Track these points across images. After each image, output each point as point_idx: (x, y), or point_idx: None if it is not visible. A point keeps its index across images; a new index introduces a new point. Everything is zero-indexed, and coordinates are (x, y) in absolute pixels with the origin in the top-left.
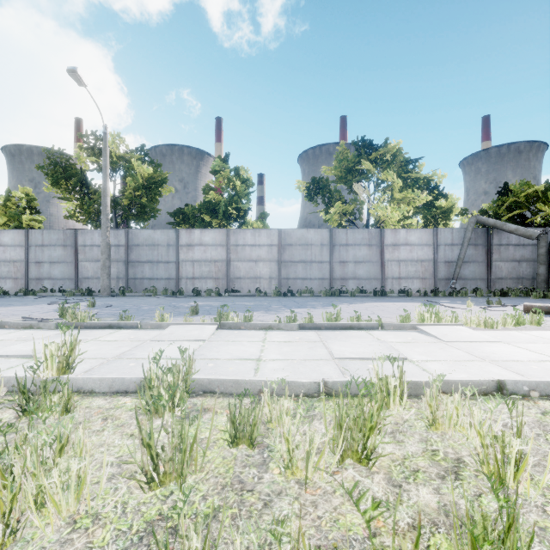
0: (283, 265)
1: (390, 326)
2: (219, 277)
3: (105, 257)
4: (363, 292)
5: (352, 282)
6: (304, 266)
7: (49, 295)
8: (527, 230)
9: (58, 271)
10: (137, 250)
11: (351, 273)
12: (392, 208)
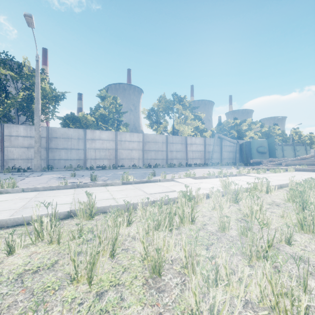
0: (145, 152)
1: (238, 175)
2: (111, 158)
3: (38, 145)
4: (182, 165)
5: (175, 160)
6: (155, 153)
7: None
8: (233, 140)
9: None
10: (55, 141)
11: (174, 156)
12: (185, 127)
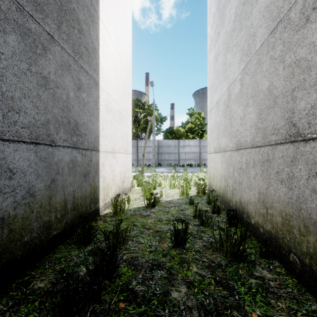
0: None
1: None
2: (196, 159)
3: (154, 151)
4: None
5: None
6: None
7: None
8: None
9: None
10: (162, 148)
11: None
12: None
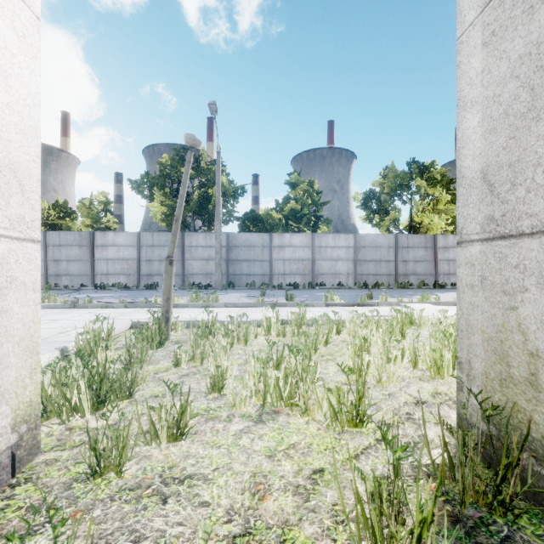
0: (358, 263)
1: None
2: (306, 273)
3: (219, 256)
4: (425, 285)
5: (413, 277)
6: (375, 264)
7: None
8: None
9: None
10: (236, 250)
11: (411, 270)
12: (433, 217)
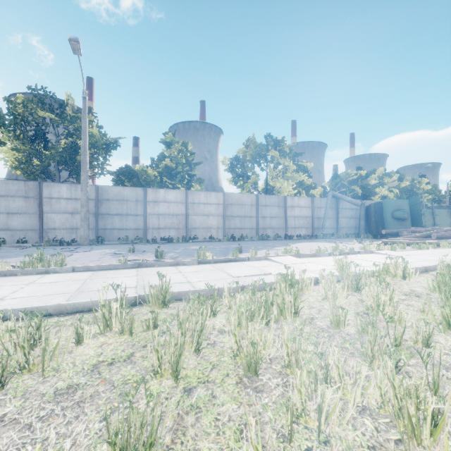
0: (226, 218)
1: (362, 252)
2: (180, 227)
3: (86, 210)
4: (279, 237)
5: (269, 230)
6: (240, 220)
7: (15, 246)
8: (356, 201)
9: (18, 222)
10: (106, 204)
11: (268, 225)
12: (283, 182)
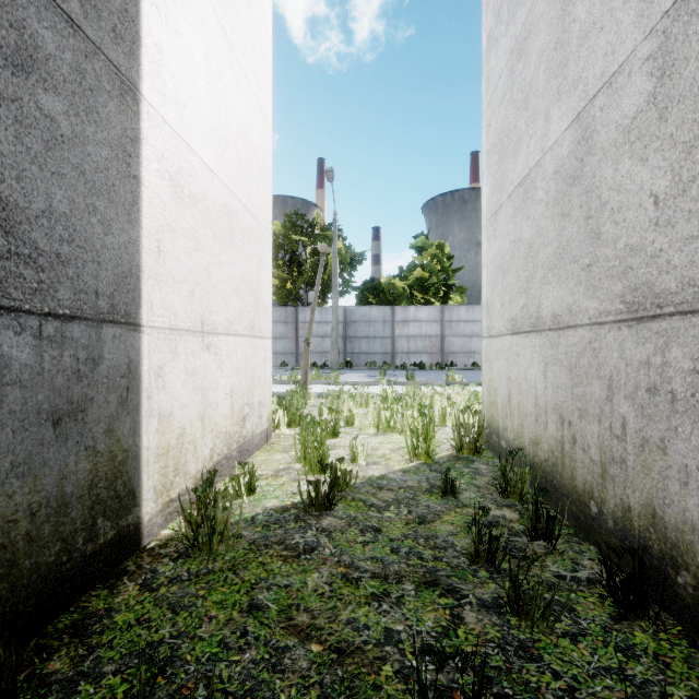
0: None
1: None
2: (433, 351)
3: (336, 333)
4: None
5: None
6: None
7: (279, 368)
8: None
9: (280, 347)
10: (354, 326)
11: None
12: None
